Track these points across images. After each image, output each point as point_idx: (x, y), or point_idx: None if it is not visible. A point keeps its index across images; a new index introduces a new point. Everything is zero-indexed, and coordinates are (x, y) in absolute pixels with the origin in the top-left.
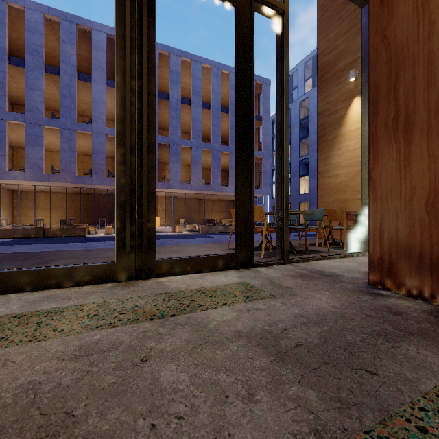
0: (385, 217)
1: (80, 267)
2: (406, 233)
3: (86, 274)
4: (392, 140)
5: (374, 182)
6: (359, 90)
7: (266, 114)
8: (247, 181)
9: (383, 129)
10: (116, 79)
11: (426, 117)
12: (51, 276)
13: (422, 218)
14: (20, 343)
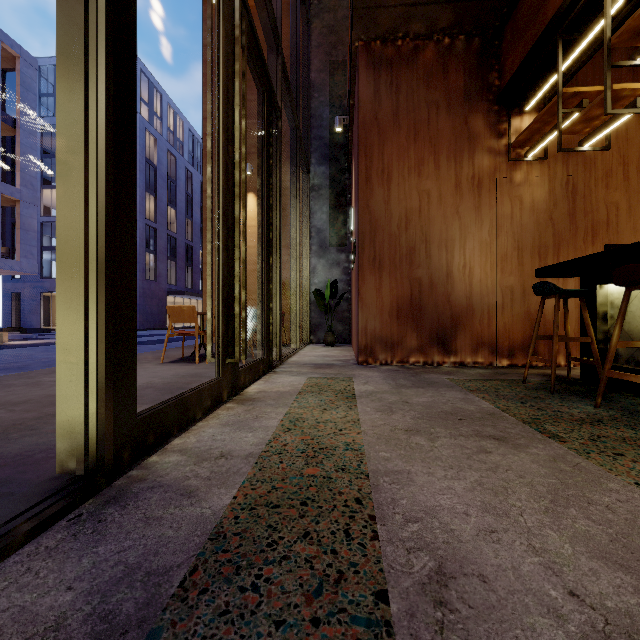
0: (369, 319)
1: (205, 389)
2: (380, 329)
3: (208, 397)
4: (372, 272)
5: (362, 296)
6: (254, 187)
7: (28, 119)
8: (269, 281)
9: (367, 264)
10: (222, 137)
11: (389, 265)
12: (189, 407)
13: (387, 320)
14: (358, 424)
